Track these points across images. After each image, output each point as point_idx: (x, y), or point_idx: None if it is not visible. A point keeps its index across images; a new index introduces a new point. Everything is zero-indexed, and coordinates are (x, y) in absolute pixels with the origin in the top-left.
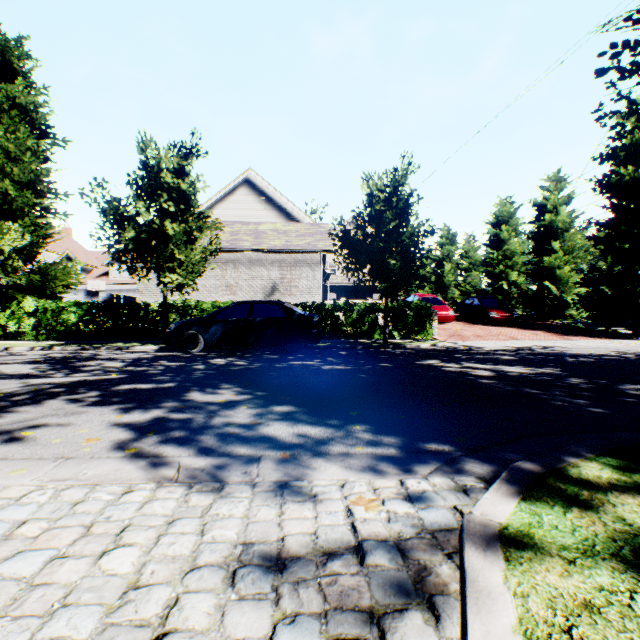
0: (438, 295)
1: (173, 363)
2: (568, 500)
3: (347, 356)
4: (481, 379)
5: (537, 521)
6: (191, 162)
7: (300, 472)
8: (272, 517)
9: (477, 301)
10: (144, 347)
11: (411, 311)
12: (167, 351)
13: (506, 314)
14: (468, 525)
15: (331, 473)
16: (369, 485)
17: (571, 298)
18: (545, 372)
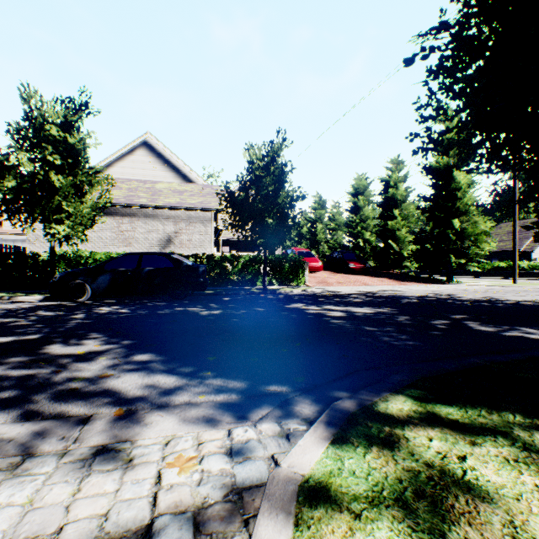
0: (312, 249)
1: (51, 313)
2: (371, 439)
3: (229, 302)
4: (333, 319)
5: (338, 468)
6: (80, 118)
7: (127, 431)
8: (63, 498)
9: (340, 255)
10: (28, 297)
11: (287, 262)
12: (53, 300)
13: (361, 265)
14: (271, 483)
15: (161, 429)
16: (195, 440)
17: (407, 253)
18: (382, 312)
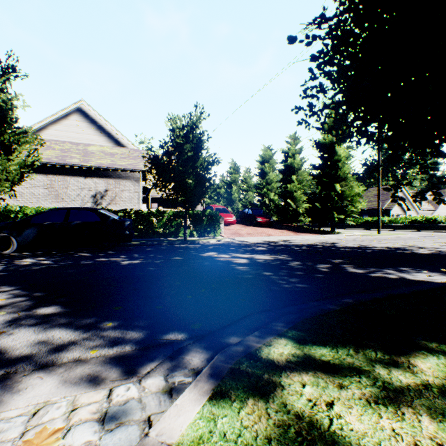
0: (229, 206)
1: None
2: (249, 390)
3: (151, 251)
4: (238, 266)
5: (210, 430)
6: (8, 80)
7: None
8: None
9: (250, 211)
10: None
11: (206, 217)
12: None
13: (267, 219)
14: None
15: (34, 395)
16: (69, 405)
17: (302, 210)
18: (280, 258)
